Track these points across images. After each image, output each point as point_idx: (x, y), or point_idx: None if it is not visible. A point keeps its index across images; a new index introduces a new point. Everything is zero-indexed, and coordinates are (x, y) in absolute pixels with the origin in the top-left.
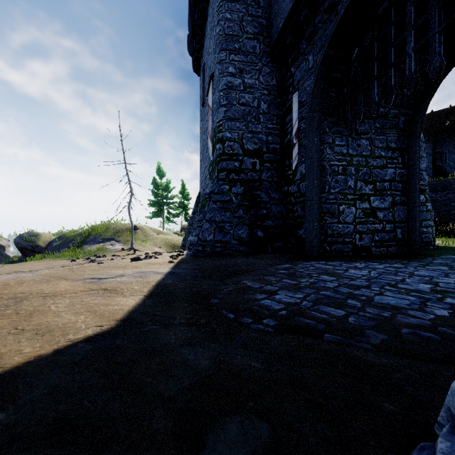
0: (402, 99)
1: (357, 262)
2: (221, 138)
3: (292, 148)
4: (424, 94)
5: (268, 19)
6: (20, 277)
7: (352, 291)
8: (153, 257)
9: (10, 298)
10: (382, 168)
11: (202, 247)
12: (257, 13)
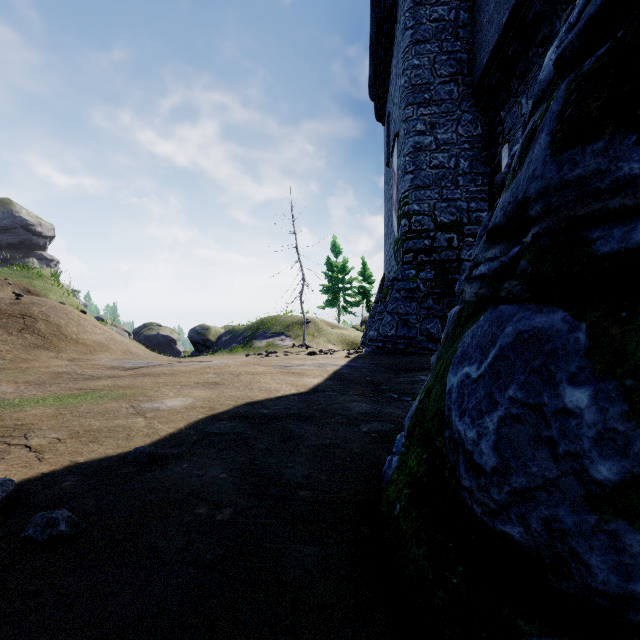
0: None
1: None
2: (407, 213)
3: None
4: None
5: (470, 51)
6: (225, 362)
7: None
8: (328, 353)
9: (229, 374)
10: None
11: (382, 343)
12: (455, 48)
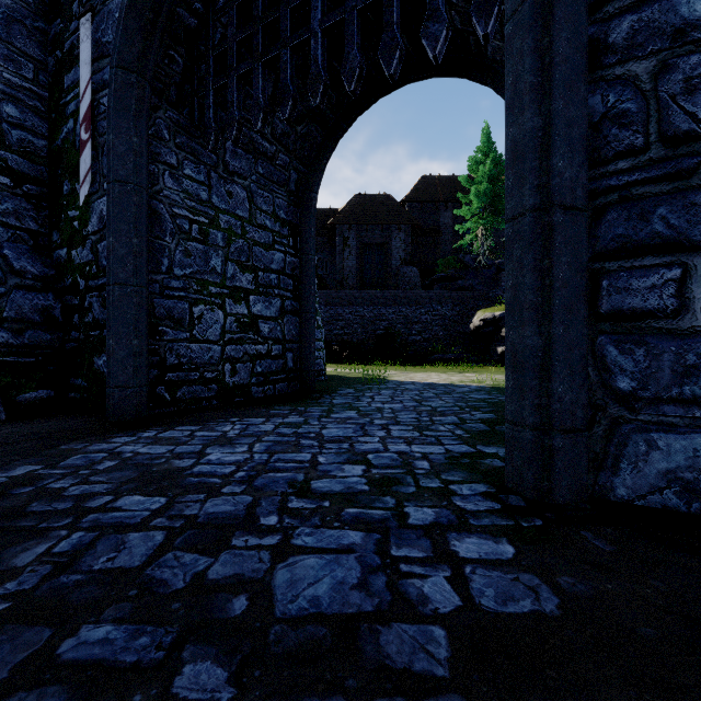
0: (294, 141)
1: (228, 422)
2: None
3: (79, 155)
4: (321, 150)
5: None
6: None
7: (207, 568)
8: None
9: None
10: (267, 248)
11: None
12: None
